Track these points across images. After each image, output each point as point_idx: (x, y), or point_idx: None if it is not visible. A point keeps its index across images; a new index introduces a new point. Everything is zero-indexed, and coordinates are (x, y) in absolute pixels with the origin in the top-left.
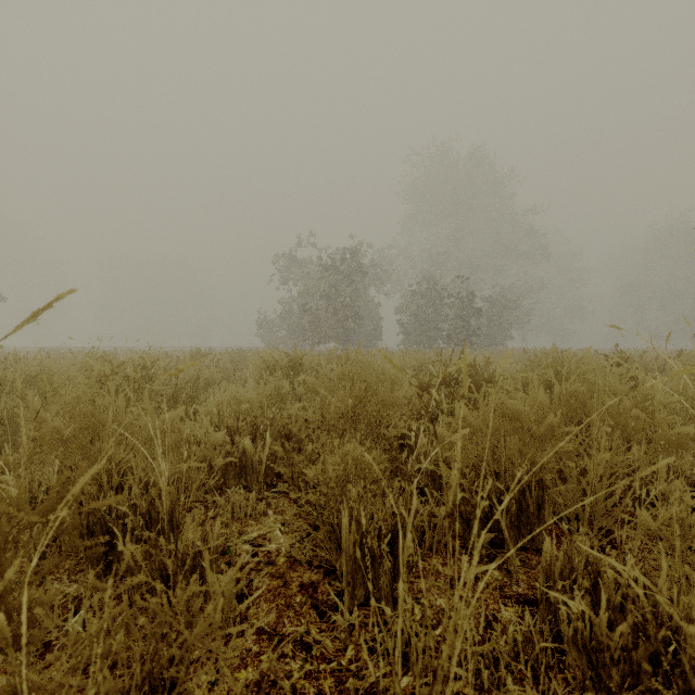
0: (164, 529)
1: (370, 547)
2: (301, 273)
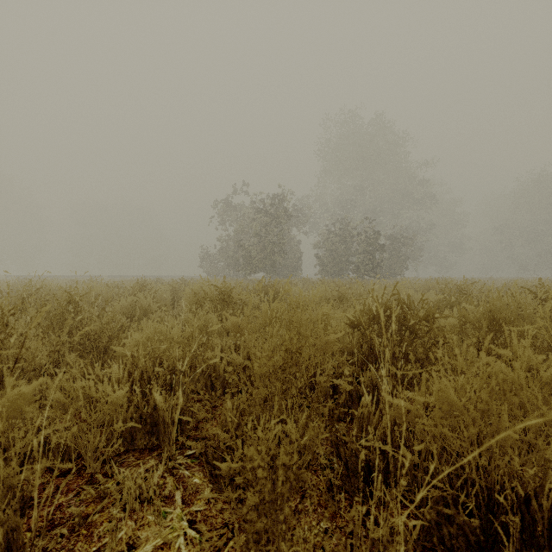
0: None
1: None
2: (236, 215)
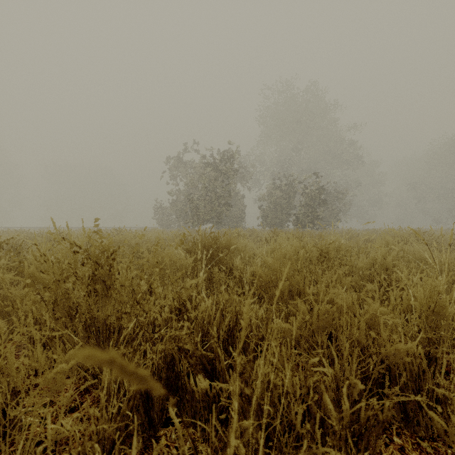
0: None
1: None
2: (185, 171)
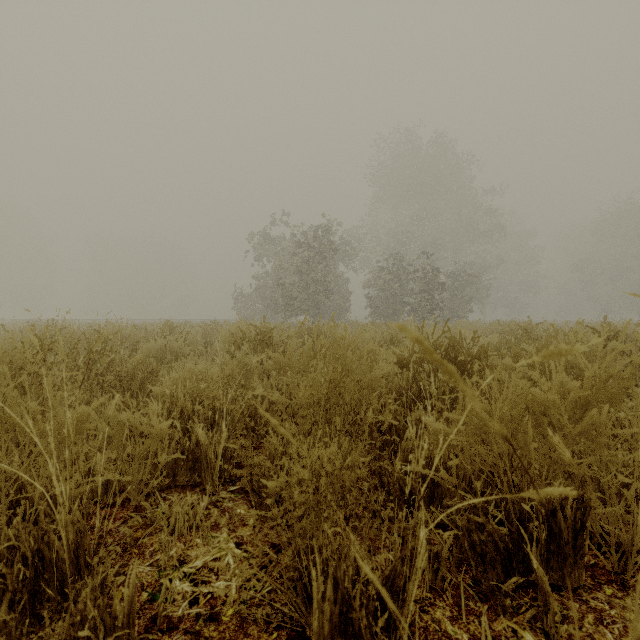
0: (66, 571)
1: (355, 622)
2: (274, 249)
